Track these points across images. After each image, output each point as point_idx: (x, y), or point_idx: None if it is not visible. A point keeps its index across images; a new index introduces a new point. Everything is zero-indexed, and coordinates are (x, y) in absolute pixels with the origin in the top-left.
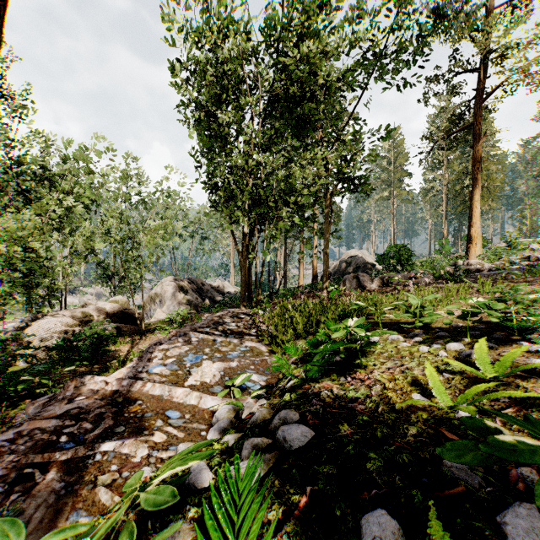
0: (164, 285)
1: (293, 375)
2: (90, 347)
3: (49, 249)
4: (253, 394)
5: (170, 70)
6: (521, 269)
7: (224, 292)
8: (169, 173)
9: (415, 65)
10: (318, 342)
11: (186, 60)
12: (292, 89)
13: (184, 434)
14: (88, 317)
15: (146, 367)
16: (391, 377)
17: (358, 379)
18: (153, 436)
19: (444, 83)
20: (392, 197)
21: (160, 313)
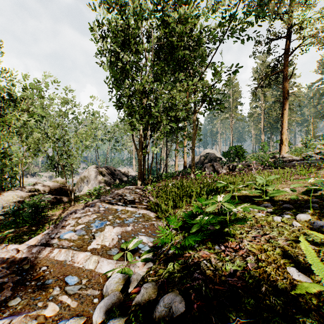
0: (90, 171)
1: (175, 248)
2: (30, 213)
3: (10, 146)
4: (142, 256)
5: (91, 29)
6: (317, 160)
7: (128, 175)
8: (93, 100)
9: (252, 25)
10: (194, 214)
11: (102, 22)
12: (171, 39)
13: (77, 302)
14: (37, 192)
15: (58, 233)
16: (260, 247)
17: (230, 248)
18: (45, 309)
19: (265, 45)
20: (231, 117)
21: (87, 188)
